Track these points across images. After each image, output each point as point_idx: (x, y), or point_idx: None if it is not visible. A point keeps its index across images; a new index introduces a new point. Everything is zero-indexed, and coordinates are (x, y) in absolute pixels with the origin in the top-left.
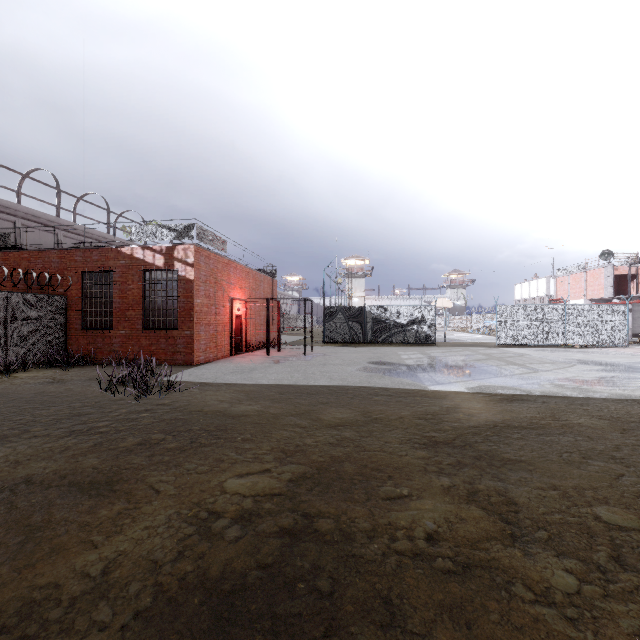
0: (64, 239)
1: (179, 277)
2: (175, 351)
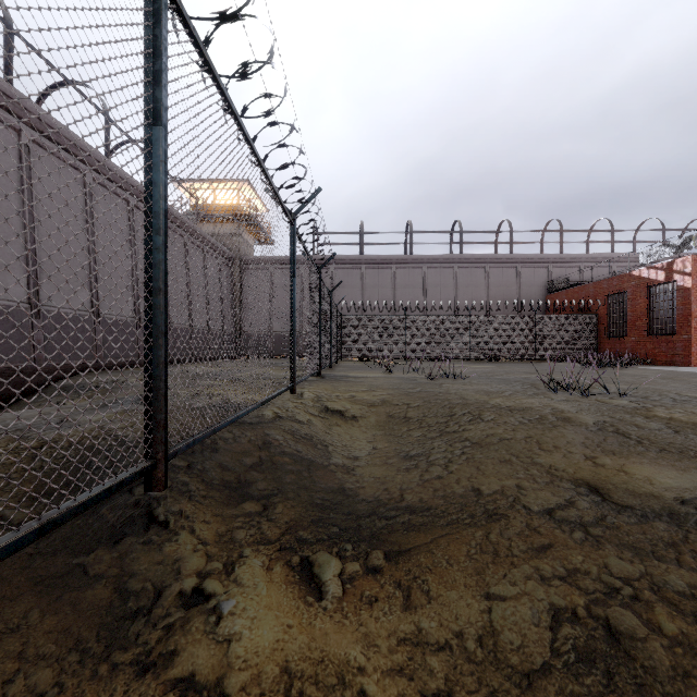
0: (617, 269)
1: (677, 287)
2: (673, 354)
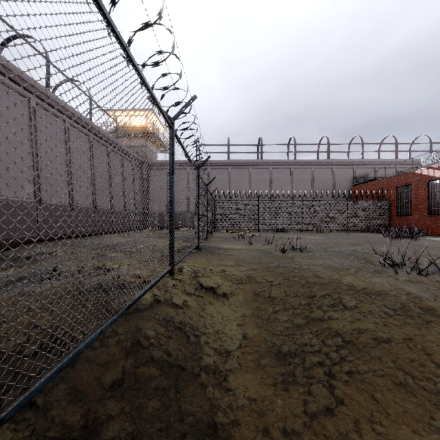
0: (399, 169)
1: None
2: None
